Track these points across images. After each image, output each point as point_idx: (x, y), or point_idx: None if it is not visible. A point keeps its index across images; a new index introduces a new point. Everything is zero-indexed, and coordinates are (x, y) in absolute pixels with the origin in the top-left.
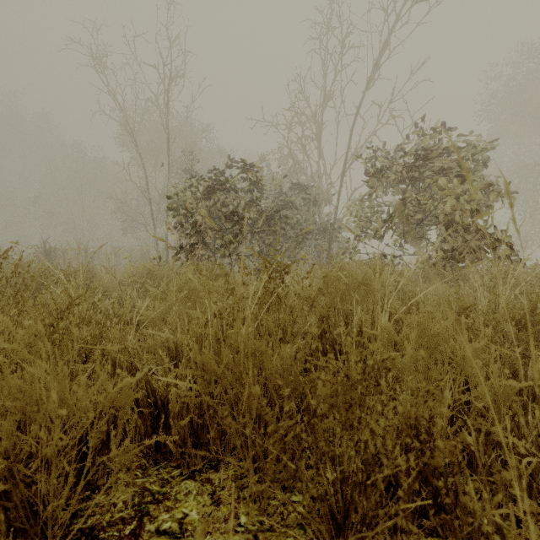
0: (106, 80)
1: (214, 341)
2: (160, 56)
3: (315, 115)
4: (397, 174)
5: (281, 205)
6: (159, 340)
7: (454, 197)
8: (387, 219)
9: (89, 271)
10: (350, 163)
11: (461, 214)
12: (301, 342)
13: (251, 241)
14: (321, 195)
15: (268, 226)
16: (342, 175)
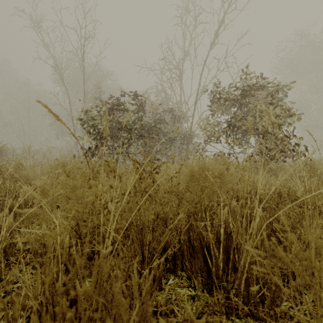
0: (42, 38)
1: (67, 262)
2: (78, 22)
3: (179, 64)
4: (231, 101)
5: (157, 121)
6: (33, 238)
7: (268, 116)
8: (225, 130)
9: (14, 165)
10: (200, 95)
11: (273, 127)
12: (171, 251)
13: (137, 144)
14: (182, 115)
15: (148, 134)
16: (195, 103)
